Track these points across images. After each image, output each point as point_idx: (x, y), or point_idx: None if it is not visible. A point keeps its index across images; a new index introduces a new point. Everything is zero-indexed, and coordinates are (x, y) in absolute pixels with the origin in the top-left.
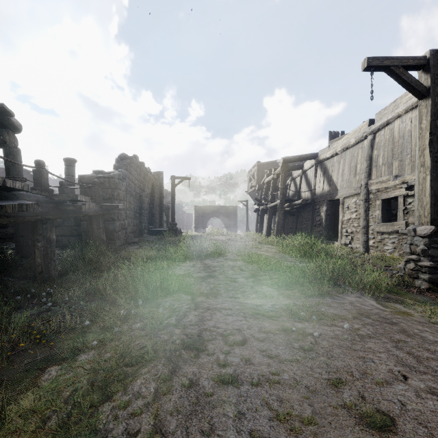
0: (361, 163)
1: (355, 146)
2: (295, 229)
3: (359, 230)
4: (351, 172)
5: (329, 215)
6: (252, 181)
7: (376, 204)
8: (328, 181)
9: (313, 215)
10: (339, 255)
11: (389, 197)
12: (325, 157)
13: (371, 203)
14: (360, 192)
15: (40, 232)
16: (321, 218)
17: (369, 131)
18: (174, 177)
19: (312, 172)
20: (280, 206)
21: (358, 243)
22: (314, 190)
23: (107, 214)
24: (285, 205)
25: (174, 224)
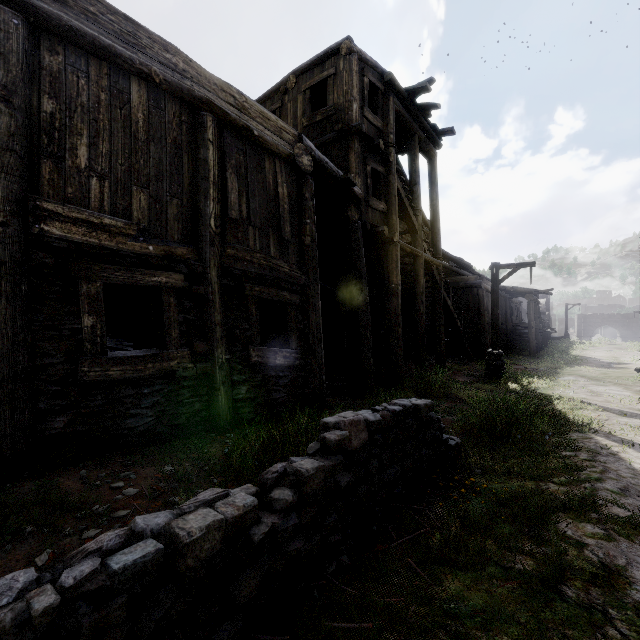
0: None
1: None
2: None
3: None
4: None
5: None
6: None
7: None
8: None
9: None
10: None
11: None
12: None
13: None
14: None
15: (545, 336)
16: None
17: None
18: (568, 304)
19: None
20: None
21: None
22: None
23: None
24: None
25: (568, 334)
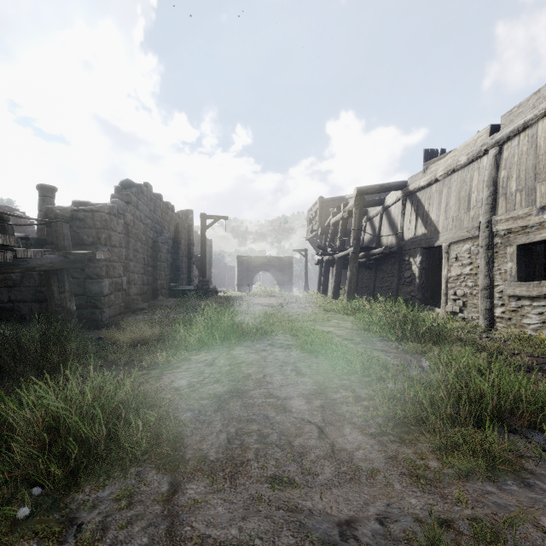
0: (478, 191)
1: (467, 167)
2: (373, 288)
3: (477, 292)
4: (461, 206)
5: (425, 269)
6: (313, 224)
7: (506, 253)
8: (424, 220)
9: (400, 269)
10: (455, 334)
11: (530, 241)
12: (418, 186)
13: (498, 251)
14: (477, 235)
15: None
16: (412, 273)
17: (492, 142)
18: (205, 216)
19: (398, 209)
20: (354, 256)
21: (476, 311)
22: (401, 234)
23: (89, 268)
24: (360, 255)
25: (205, 282)
